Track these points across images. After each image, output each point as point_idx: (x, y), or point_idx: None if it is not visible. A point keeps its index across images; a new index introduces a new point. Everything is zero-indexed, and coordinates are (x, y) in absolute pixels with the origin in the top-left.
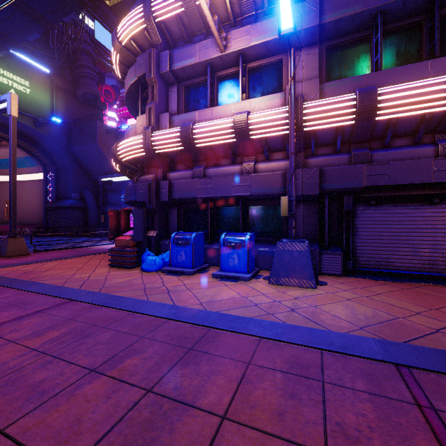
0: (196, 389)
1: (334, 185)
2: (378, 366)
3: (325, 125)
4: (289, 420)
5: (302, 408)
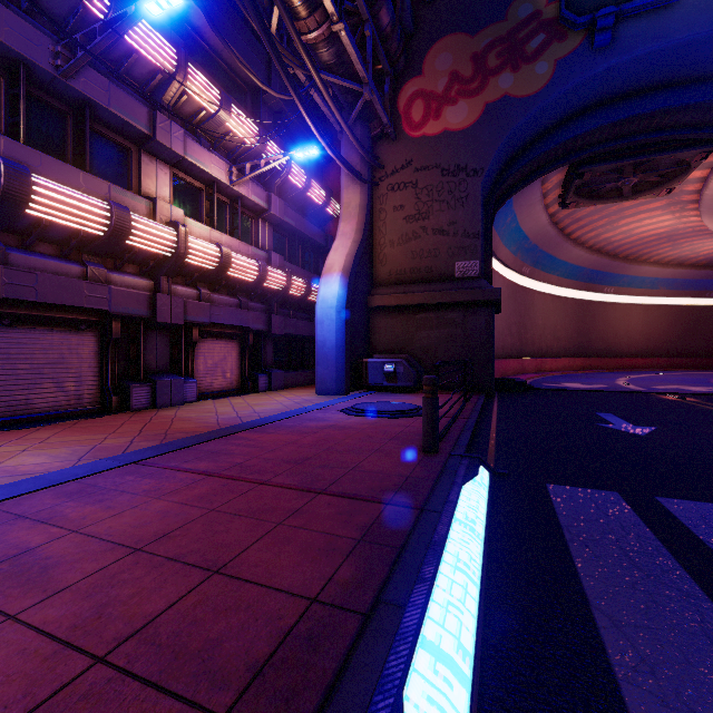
0: (8, 548)
1: None
2: (126, 468)
3: None
4: (119, 505)
5: (117, 499)
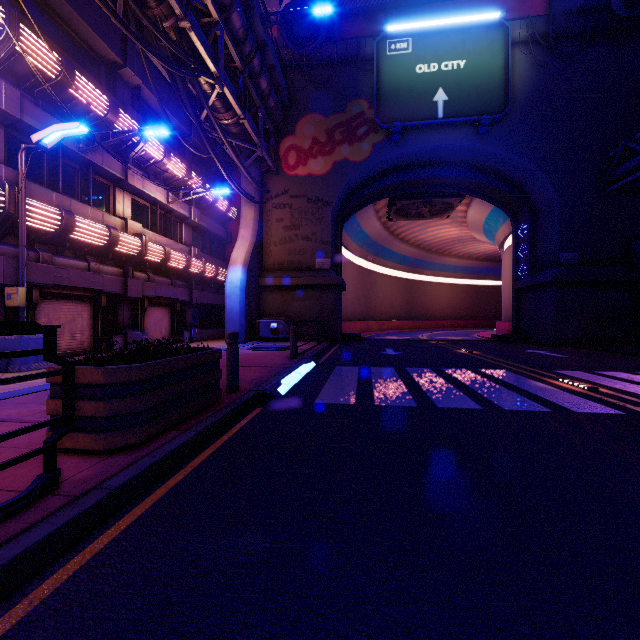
0: None
1: (31, 279)
2: None
3: (34, 224)
4: None
5: None
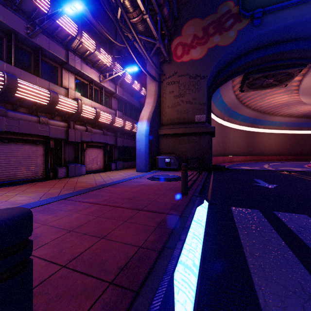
0: None
1: None
2: (60, 201)
3: None
4: (60, 215)
5: (59, 213)
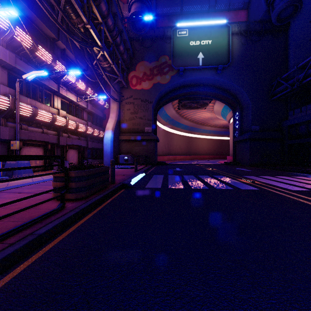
0: None
1: (19, 137)
2: None
3: (21, 113)
4: None
5: None
